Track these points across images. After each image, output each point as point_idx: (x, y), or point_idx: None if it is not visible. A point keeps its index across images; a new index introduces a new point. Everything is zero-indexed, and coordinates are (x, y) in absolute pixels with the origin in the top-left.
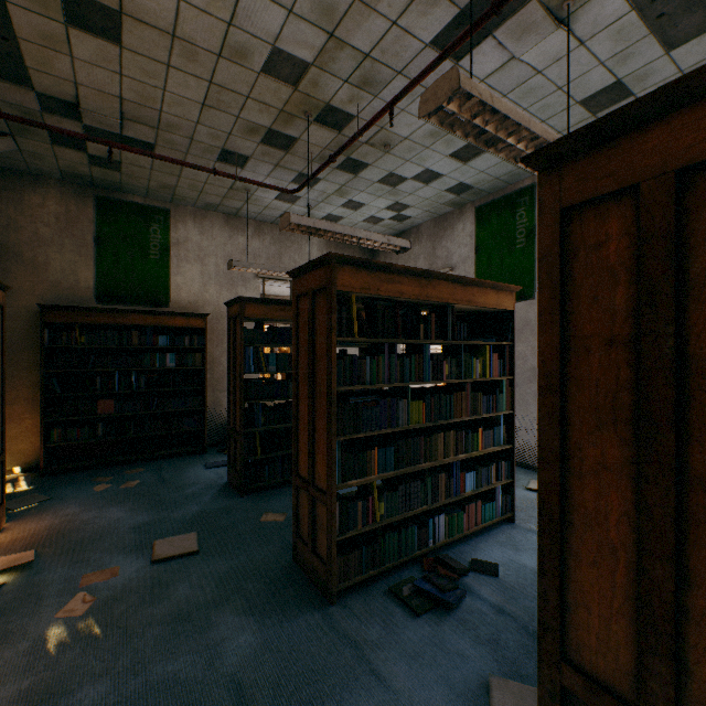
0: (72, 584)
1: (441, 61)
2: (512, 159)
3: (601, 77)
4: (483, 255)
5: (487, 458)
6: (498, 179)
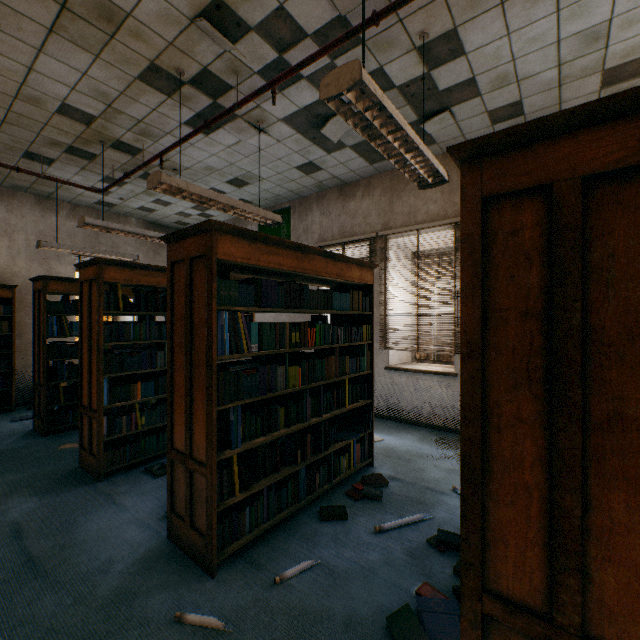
0: None
1: (186, 141)
2: (222, 210)
3: (300, 158)
4: None
5: None
6: (267, 200)
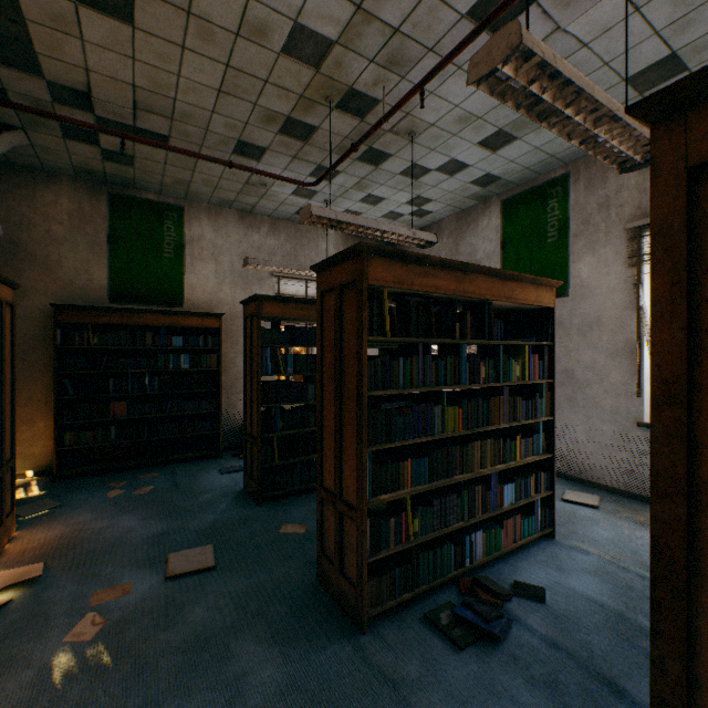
0: (81, 602)
1: (482, 30)
2: (565, 135)
3: (654, 50)
4: (510, 250)
5: (522, 467)
6: (528, 169)
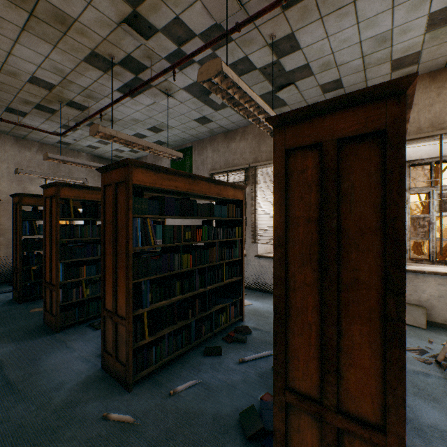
0: None
1: (117, 102)
2: (142, 149)
3: (197, 114)
4: None
5: None
6: (176, 141)
